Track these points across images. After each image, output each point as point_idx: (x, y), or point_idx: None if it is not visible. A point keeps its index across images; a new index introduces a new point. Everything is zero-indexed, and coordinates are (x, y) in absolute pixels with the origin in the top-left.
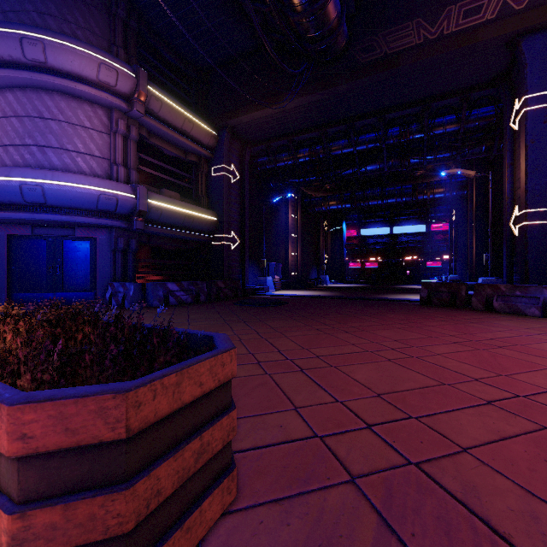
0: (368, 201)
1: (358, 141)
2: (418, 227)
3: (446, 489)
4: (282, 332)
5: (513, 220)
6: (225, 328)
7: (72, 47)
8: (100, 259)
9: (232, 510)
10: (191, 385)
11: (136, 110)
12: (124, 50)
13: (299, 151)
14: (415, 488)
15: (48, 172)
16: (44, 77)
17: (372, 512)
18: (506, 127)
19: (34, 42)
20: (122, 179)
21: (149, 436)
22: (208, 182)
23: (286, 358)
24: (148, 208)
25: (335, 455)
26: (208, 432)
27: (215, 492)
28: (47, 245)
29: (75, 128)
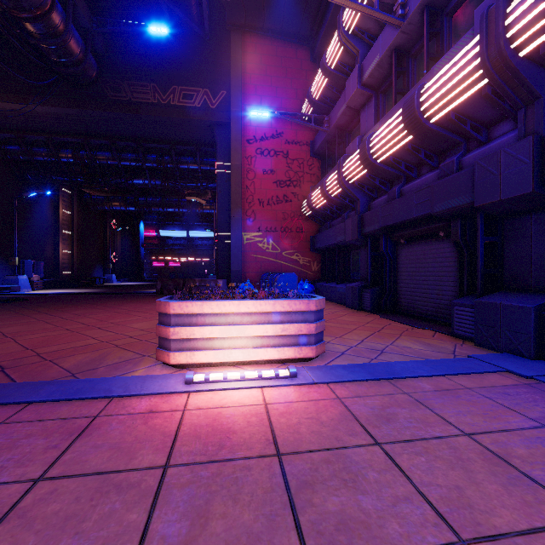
0: (151, 207)
1: (122, 157)
2: (209, 233)
3: None
4: None
5: None
6: None
7: None
8: None
9: None
10: None
11: None
12: None
13: (62, 151)
14: None
15: None
16: None
17: None
18: None
19: None
20: None
21: None
22: None
23: None
24: None
25: None
26: None
27: None
28: None
29: None
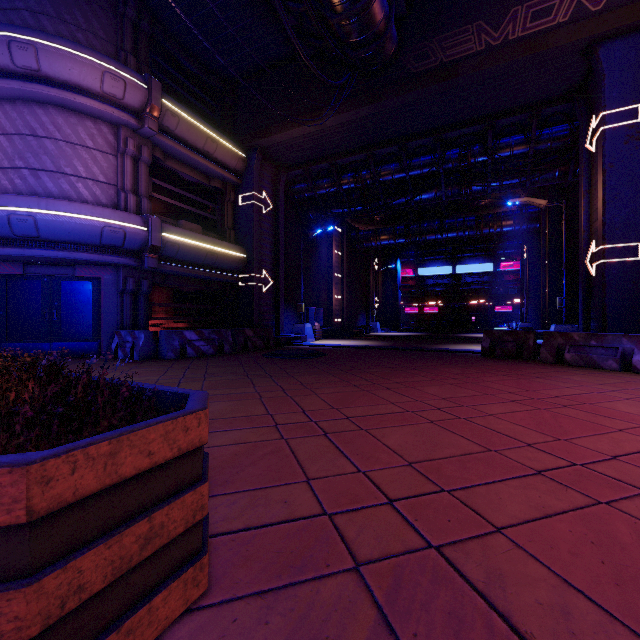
0: (425, 235)
1: (411, 165)
2: (485, 266)
3: (467, 578)
4: (312, 389)
5: (590, 257)
6: (246, 384)
7: (70, 52)
8: (105, 303)
9: (202, 606)
10: (133, 454)
11: (148, 127)
12: (133, 57)
13: (343, 177)
14: (430, 577)
15: (41, 200)
16: (37, 87)
17: (371, 607)
18: (582, 149)
19: (25, 46)
20: (131, 208)
21: (68, 518)
22: (235, 212)
23: (310, 420)
24: (162, 242)
25: (342, 537)
26: (161, 512)
27: (174, 585)
28: (42, 286)
29: (75, 148)
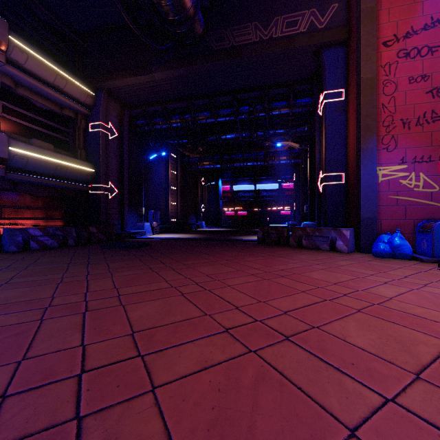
0: (233, 163)
1: (219, 114)
2: (274, 185)
3: None
4: (113, 273)
5: (321, 181)
6: (59, 271)
7: None
8: None
9: None
10: None
11: None
12: None
13: (172, 117)
14: None
15: None
16: None
17: None
18: (317, 114)
19: None
20: None
21: None
22: (85, 136)
23: (84, 300)
24: (10, 155)
25: None
26: None
27: None
28: None
29: None
